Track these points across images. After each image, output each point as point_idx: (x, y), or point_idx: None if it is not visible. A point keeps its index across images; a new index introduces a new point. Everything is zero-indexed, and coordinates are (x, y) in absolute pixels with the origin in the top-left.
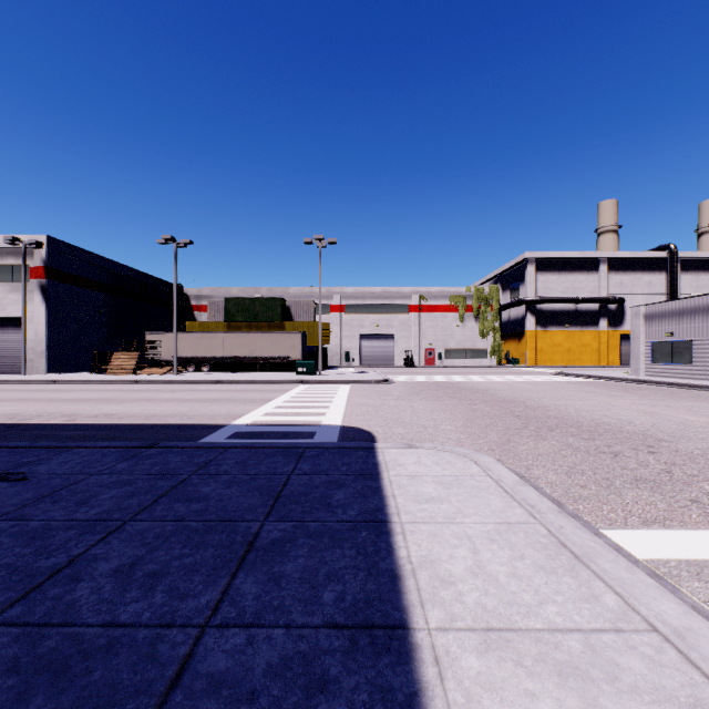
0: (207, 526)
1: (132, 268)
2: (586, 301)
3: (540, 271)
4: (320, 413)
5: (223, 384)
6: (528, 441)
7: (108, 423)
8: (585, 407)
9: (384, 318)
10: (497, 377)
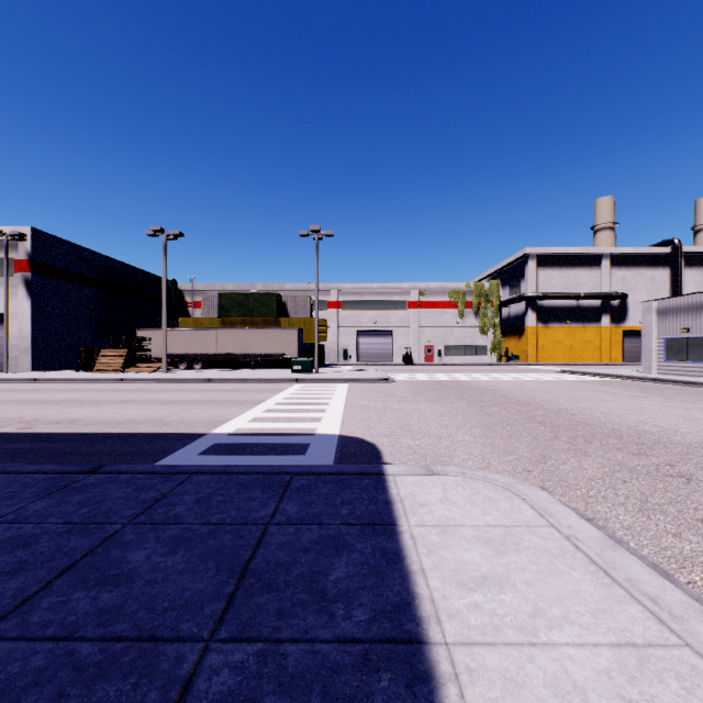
0: (106, 656)
1: (123, 263)
2: (588, 297)
3: (541, 267)
4: (315, 419)
5: (213, 383)
6: (568, 457)
7: (67, 432)
8: (612, 410)
9: (383, 314)
10: (501, 375)
